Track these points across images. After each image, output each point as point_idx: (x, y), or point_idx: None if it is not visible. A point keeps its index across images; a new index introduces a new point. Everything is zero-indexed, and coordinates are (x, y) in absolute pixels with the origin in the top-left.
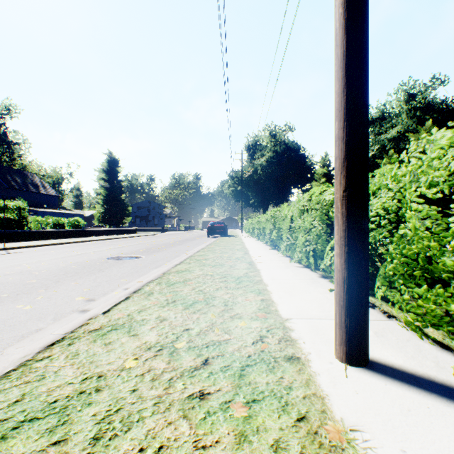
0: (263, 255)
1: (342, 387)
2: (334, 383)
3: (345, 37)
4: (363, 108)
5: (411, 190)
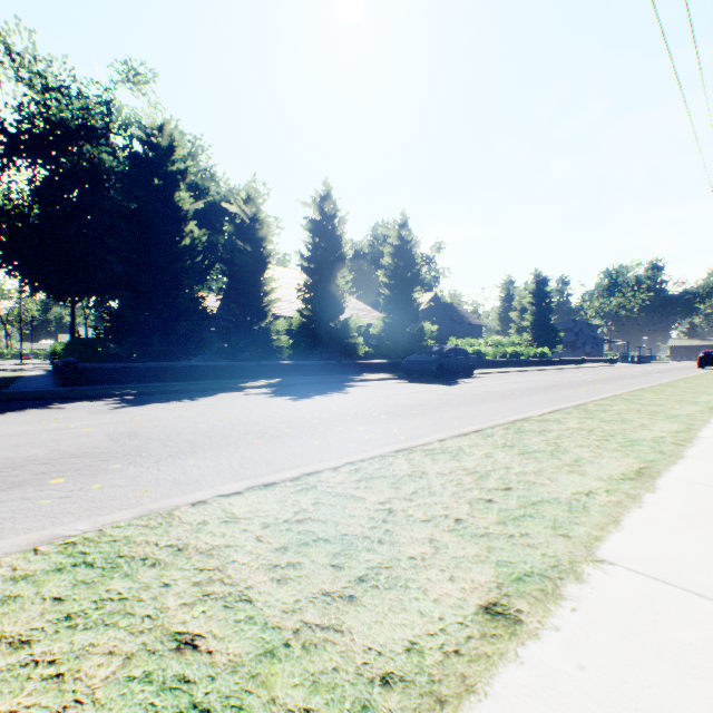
0: None
1: None
2: None
3: None
4: None
5: None
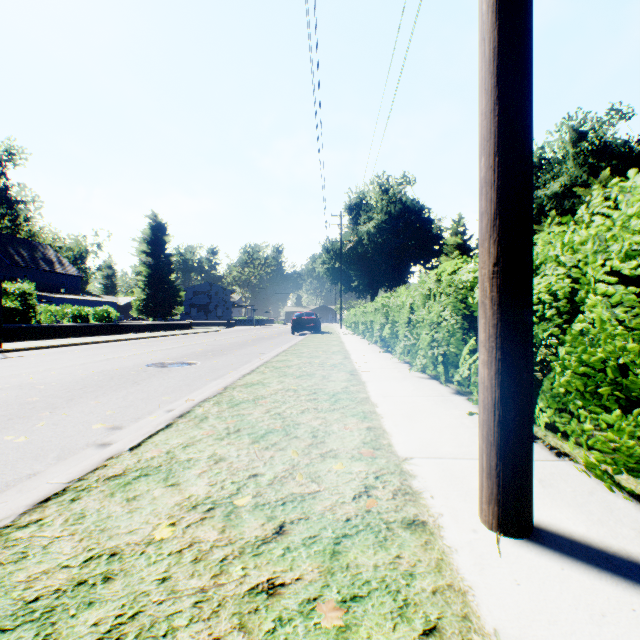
0: (371, 360)
1: (493, 574)
2: (481, 566)
3: (496, 26)
4: (525, 135)
5: (595, 264)
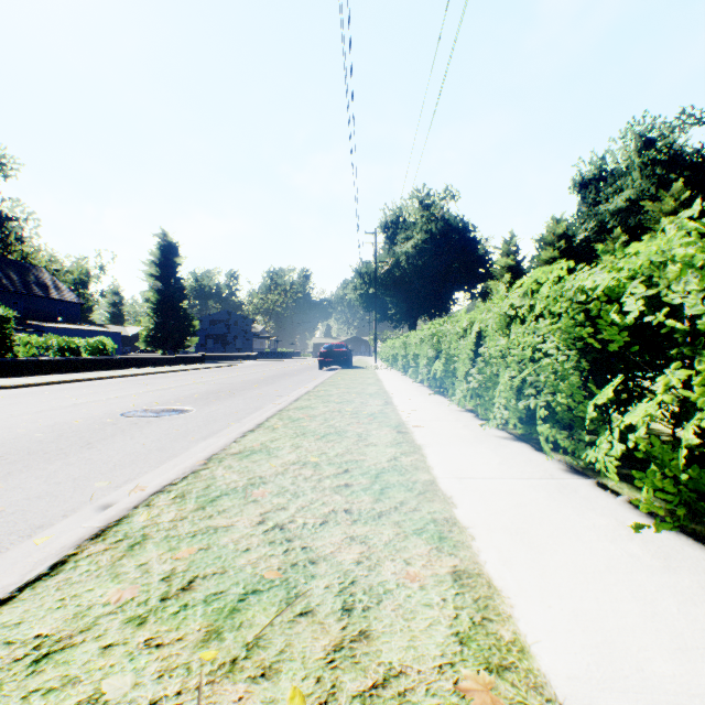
0: (420, 406)
1: None
2: None
3: None
4: None
5: None
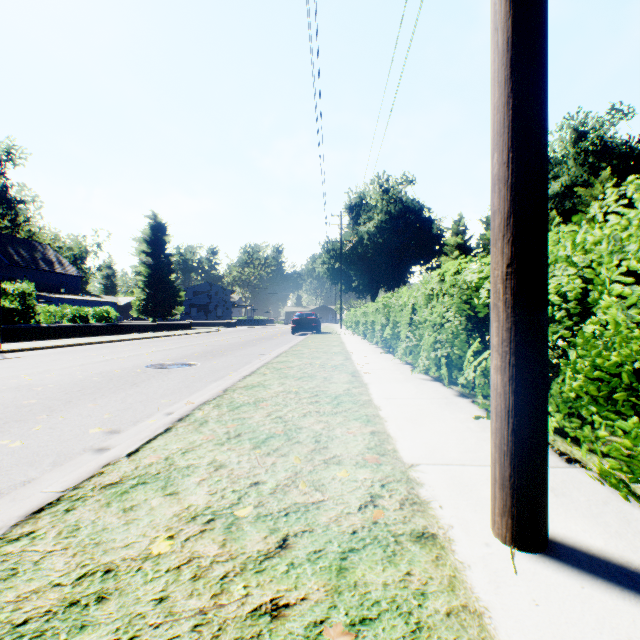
0: (372, 361)
1: (510, 593)
2: (496, 584)
3: (510, 15)
4: (540, 129)
5: (609, 265)
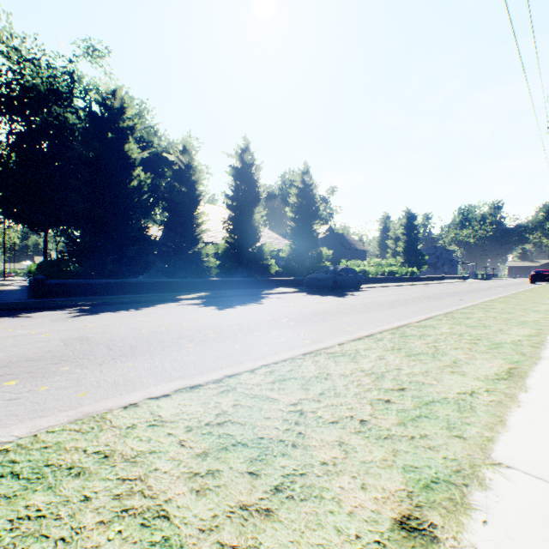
0: None
1: None
2: None
3: None
4: None
5: None
